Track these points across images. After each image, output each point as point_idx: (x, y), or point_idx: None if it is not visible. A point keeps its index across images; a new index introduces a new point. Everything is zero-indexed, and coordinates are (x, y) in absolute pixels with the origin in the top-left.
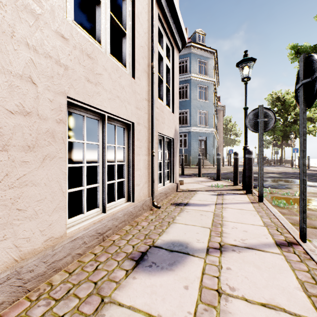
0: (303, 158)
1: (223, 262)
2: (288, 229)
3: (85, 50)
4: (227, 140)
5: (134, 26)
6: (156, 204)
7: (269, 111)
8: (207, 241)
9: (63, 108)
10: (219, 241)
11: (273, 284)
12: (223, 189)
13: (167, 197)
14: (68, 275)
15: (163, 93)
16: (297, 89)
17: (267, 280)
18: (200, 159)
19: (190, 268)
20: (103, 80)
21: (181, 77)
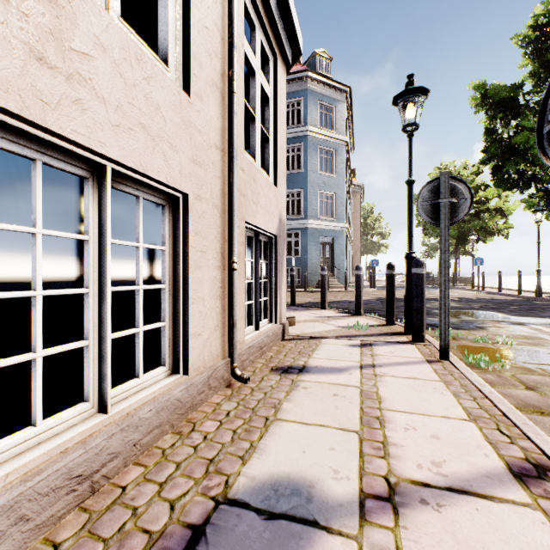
0: None
1: (407, 549)
2: (521, 426)
3: None
4: (366, 244)
5: None
6: (240, 374)
7: (461, 184)
8: (357, 475)
9: None
10: (384, 472)
11: None
12: (369, 333)
13: (264, 353)
14: None
15: (255, 144)
16: (544, 126)
17: None
18: (325, 277)
19: None
20: (96, 73)
21: (290, 130)
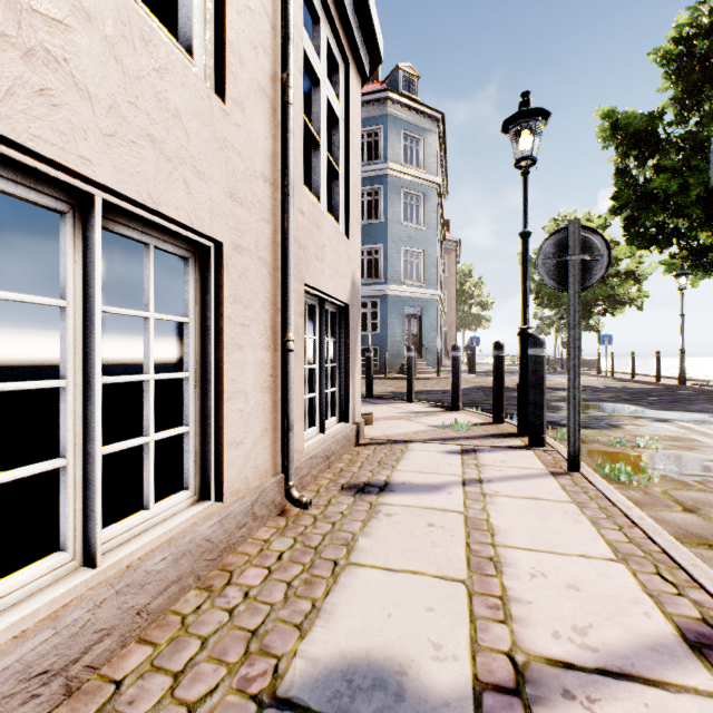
0: None
1: None
2: (689, 569)
3: None
4: (463, 317)
5: None
6: (298, 496)
7: (595, 237)
8: (468, 653)
9: None
10: (507, 646)
11: None
12: (471, 435)
13: (332, 465)
14: None
15: (319, 179)
16: None
17: None
18: (412, 360)
19: None
20: (75, 51)
21: (365, 168)
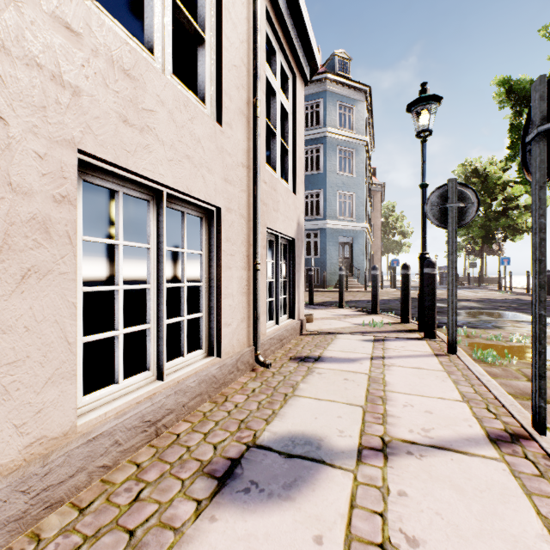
0: (540, 274)
1: (390, 479)
2: (507, 406)
3: (119, 61)
4: (387, 243)
5: (220, 25)
6: (263, 360)
7: (468, 190)
8: (358, 435)
9: (70, 173)
10: (380, 433)
11: (494, 529)
12: (383, 330)
13: (283, 345)
14: (76, 515)
15: (275, 157)
16: (526, 146)
17: (480, 520)
18: (343, 277)
19: (326, 493)
20: (158, 123)
21: (309, 132)
